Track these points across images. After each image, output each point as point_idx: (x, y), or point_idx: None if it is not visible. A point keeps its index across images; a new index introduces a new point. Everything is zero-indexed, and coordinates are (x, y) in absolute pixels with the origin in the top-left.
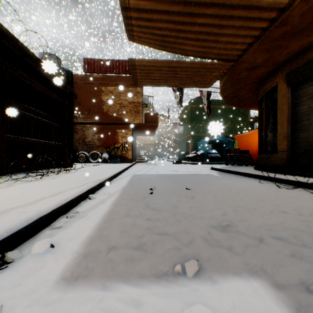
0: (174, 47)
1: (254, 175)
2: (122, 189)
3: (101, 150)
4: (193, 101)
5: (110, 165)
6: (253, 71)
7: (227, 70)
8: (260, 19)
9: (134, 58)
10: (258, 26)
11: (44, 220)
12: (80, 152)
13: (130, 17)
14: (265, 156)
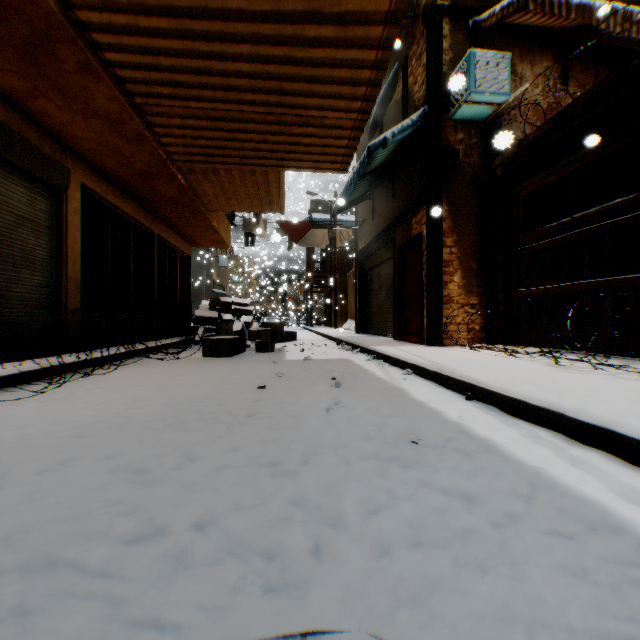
0: None
1: None
2: (397, 386)
3: None
4: None
5: None
6: None
7: None
8: (133, 64)
9: None
10: (122, 58)
11: (386, 357)
12: None
13: (374, 64)
14: None
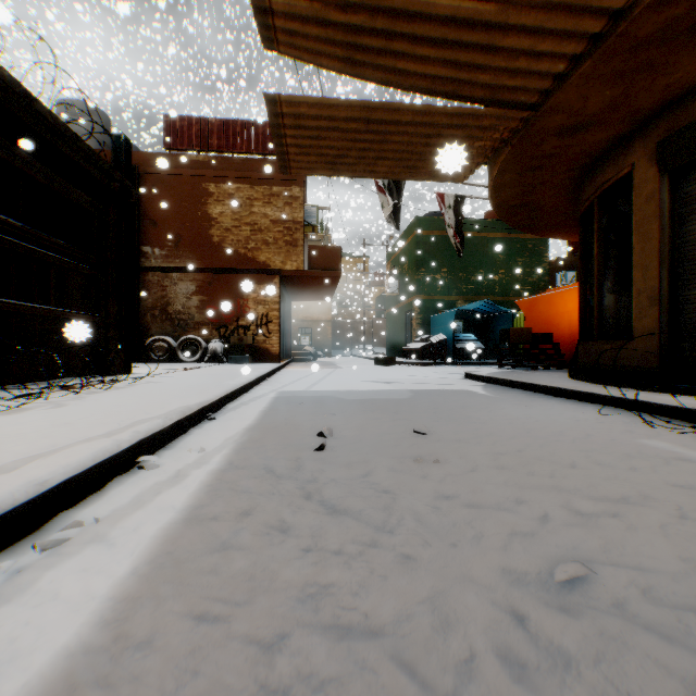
0: (381, 65)
1: (576, 393)
2: (244, 433)
3: (206, 334)
4: (421, 223)
5: (227, 369)
6: (574, 136)
7: (511, 134)
8: None
9: (278, 95)
10: (604, 4)
11: None
12: (156, 338)
13: None
14: (600, 347)
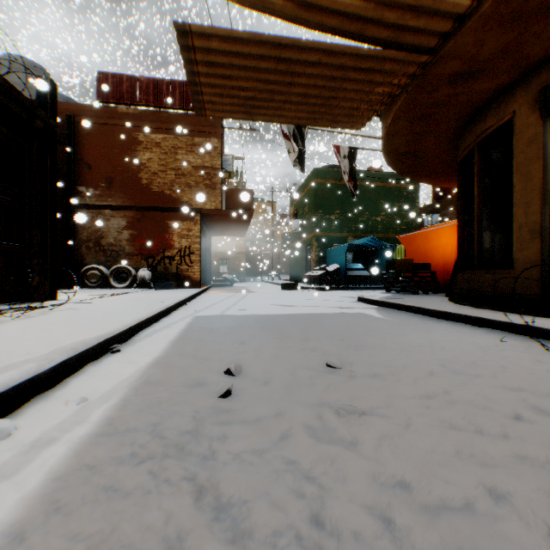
0: None
1: (464, 317)
2: (144, 372)
3: (136, 263)
4: (319, 173)
5: (151, 294)
6: (464, 84)
7: (408, 80)
8: None
9: (188, 24)
10: None
11: None
12: (90, 267)
13: None
14: (481, 276)
